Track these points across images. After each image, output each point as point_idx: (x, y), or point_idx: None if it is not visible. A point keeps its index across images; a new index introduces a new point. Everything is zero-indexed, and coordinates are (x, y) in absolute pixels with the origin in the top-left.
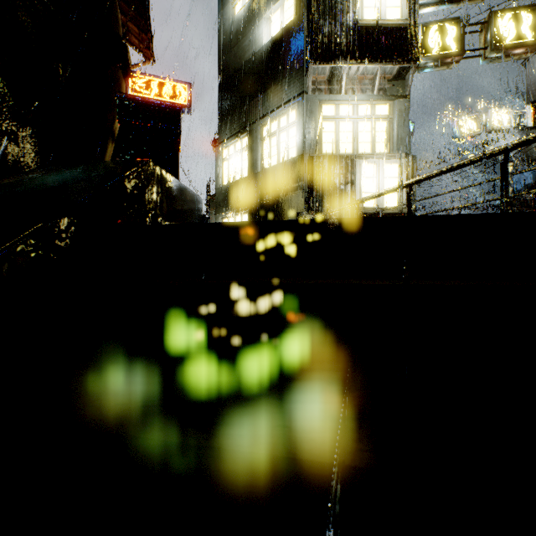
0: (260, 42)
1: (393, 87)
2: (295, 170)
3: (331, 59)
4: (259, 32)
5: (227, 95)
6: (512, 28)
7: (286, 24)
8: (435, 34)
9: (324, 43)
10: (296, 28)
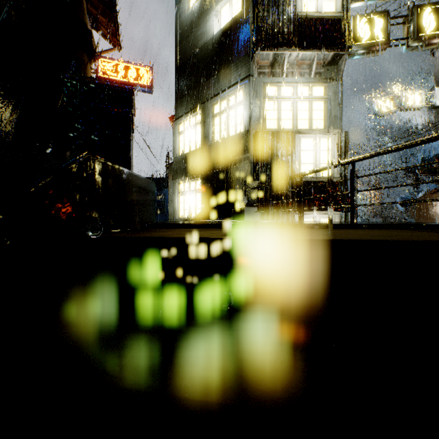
0: (211, 31)
1: (327, 71)
2: (242, 143)
3: (274, 46)
4: (210, 23)
5: (183, 77)
6: (432, 21)
7: (235, 16)
8: (365, 25)
9: (268, 32)
10: (243, 19)
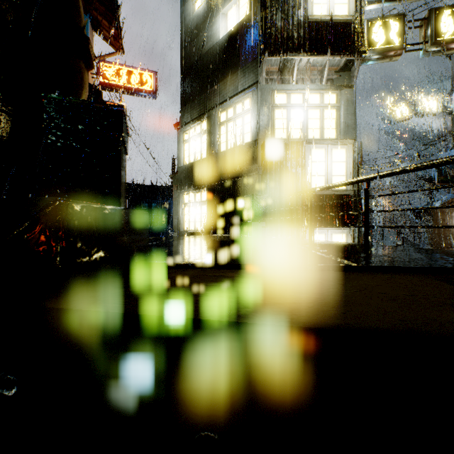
0: (217, 35)
1: (340, 78)
2: (249, 154)
3: (283, 51)
4: (216, 26)
5: (188, 83)
6: (451, 24)
7: (242, 19)
8: (380, 29)
9: (277, 36)
10: (250, 22)
